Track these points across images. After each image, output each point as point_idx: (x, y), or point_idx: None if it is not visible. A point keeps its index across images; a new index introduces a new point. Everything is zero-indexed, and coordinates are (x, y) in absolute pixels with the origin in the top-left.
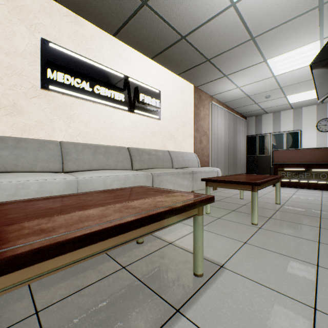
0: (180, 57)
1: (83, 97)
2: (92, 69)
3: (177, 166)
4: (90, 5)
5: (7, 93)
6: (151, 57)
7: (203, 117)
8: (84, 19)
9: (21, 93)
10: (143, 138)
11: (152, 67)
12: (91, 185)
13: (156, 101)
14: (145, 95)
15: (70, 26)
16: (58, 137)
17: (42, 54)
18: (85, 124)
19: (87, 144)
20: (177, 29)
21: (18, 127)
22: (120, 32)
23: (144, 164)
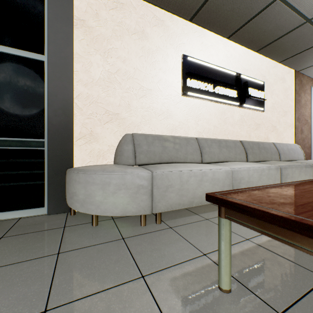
0: (293, 43)
1: (207, 98)
2: (213, 72)
3: (283, 159)
4: (219, 16)
5: (164, 102)
6: (257, 50)
7: (304, 104)
8: (206, 30)
9: (171, 101)
10: (248, 131)
11: (256, 59)
12: (240, 175)
13: (260, 93)
14: (253, 89)
15: (198, 39)
16: (191, 134)
17: (183, 67)
18: (207, 122)
19: (212, 139)
20: (305, 14)
21: (169, 128)
22: (236, 32)
23: (256, 156)
